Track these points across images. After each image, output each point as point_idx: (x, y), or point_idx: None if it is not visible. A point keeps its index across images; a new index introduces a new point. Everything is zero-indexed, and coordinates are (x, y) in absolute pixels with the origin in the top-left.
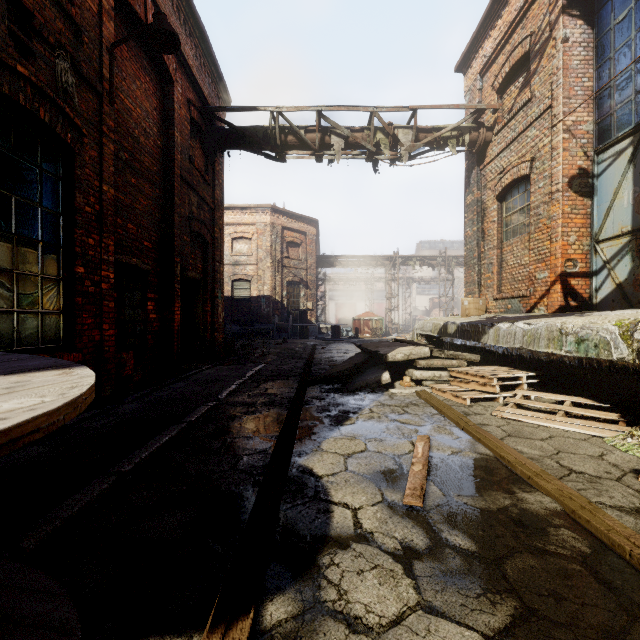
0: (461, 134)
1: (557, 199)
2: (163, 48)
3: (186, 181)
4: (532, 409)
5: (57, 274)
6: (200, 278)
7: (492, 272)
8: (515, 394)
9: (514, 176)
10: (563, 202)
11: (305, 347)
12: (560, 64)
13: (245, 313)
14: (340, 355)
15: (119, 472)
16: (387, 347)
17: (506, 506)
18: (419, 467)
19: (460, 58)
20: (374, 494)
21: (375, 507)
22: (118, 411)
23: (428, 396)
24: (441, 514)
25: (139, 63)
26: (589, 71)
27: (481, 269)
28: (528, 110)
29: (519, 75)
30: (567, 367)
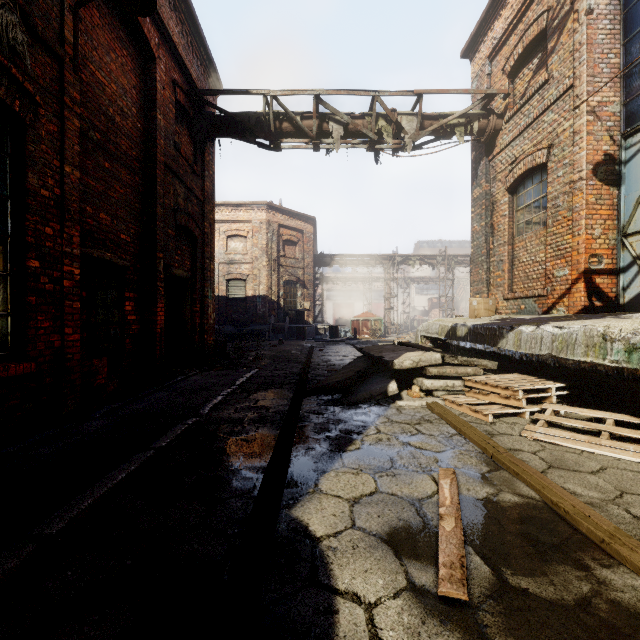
0: (469, 121)
1: (580, 188)
2: (137, 9)
3: (171, 169)
4: (566, 427)
5: (3, 268)
6: (188, 276)
7: (502, 270)
8: (543, 408)
9: (528, 165)
10: (587, 191)
11: (302, 349)
12: (584, 38)
13: (240, 313)
14: (339, 358)
15: (42, 536)
16: (392, 352)
17: (586, 595)
18: (451, 523)
19: (467, 42)
20: (394, 573)
21: (399, 601)
22: (79, 431)
23: (442, 410)
24: (496, 613)
25: (114, 33)
26: (616, 46)
27: (490, 267)
28: (545, 93)
29: (533, 56)
30: (603, 377)
